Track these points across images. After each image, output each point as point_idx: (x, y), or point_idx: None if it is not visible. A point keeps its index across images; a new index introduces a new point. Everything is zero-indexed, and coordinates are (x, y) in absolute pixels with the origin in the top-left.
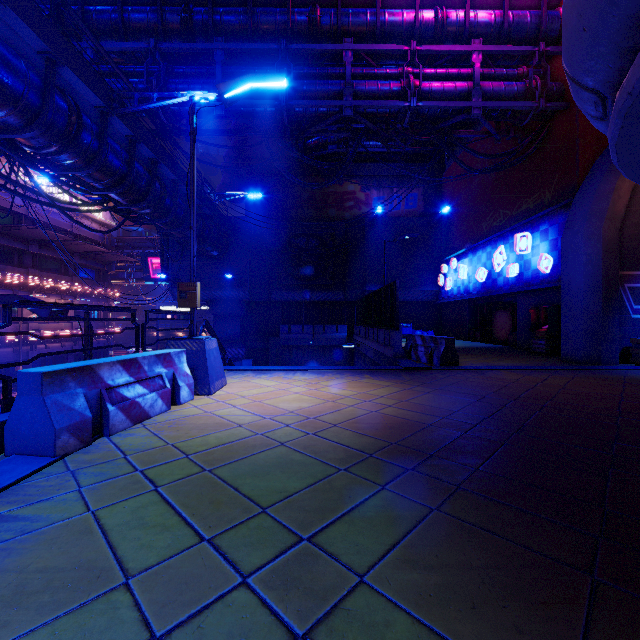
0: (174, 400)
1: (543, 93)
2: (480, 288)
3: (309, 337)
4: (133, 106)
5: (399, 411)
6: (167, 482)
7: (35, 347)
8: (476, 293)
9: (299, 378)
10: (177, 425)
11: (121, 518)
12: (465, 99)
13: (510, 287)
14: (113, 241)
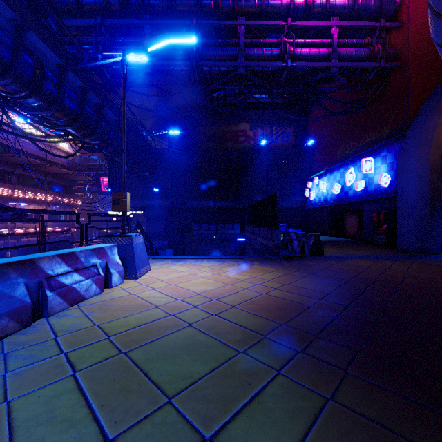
0: (107, 284)
1: (383, 56)
2: (335, 198)
3: (213, 233)
4: (83, 63)
5: (284, 293)
6: (85, 366)
7: (20, 240)
8: (332, 202)
9: (205, 265)
10: (106, 306)
11: (32, 410)
12: (326, 61)
13: (358, 197)
14: (76, 165)
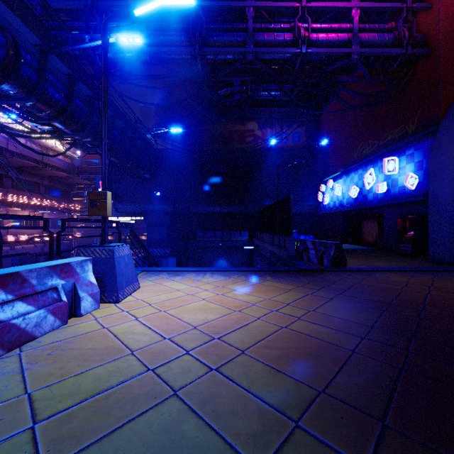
0: (74, 312)
1: (410, 41)
2: (353, 202)
3: (219, 240)
4: (68, 46)
5: (311, 327)
6: None
7: (13, 247)
8: (349, 206)
9: (208, 280)
10: (59, 351)
11: None
12: (345, 47)
13: (379, 201)
14: (74, 169)
